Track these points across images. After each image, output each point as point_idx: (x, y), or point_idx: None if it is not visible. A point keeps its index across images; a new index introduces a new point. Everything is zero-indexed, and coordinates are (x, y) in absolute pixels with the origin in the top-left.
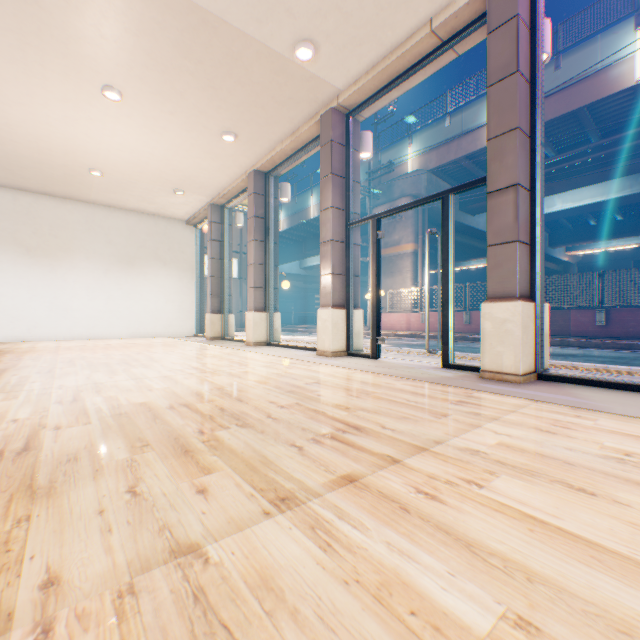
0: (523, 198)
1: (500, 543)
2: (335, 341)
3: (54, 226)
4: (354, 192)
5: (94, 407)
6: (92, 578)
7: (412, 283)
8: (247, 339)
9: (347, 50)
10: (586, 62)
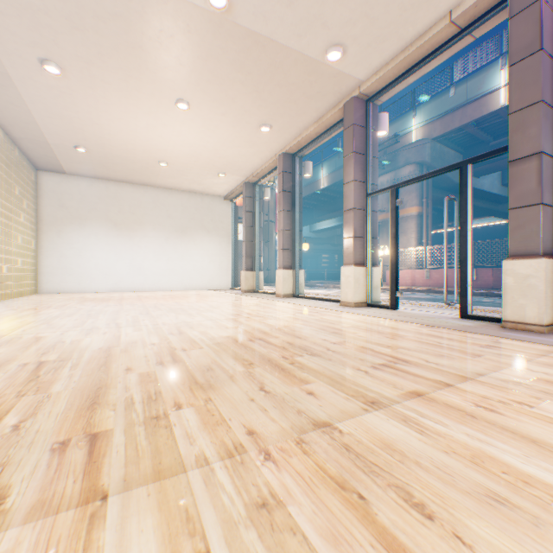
0: (546, 164)
1: None
2: (356, 294)
3: (132, 206)
4: (372, 166)
5: (197, 338)
6: (274, 433)
7: (416, 243)
8: (277, 292)
9: (371, 48)
10: None
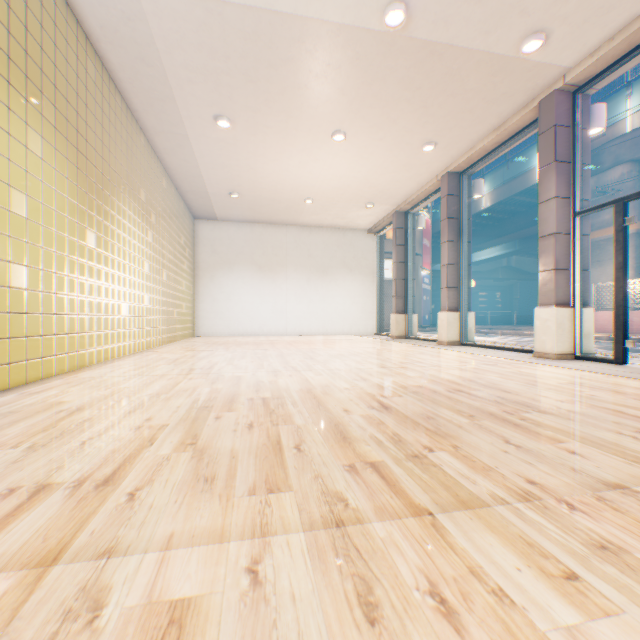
0: None
1: None
2: (558, 342)
3: (274, 247)
4: (581, 176)
5: (386, 385)
6: (559, 486)
7: (633, 272)
8: (438, 338)
9: (587, 24)
10: None
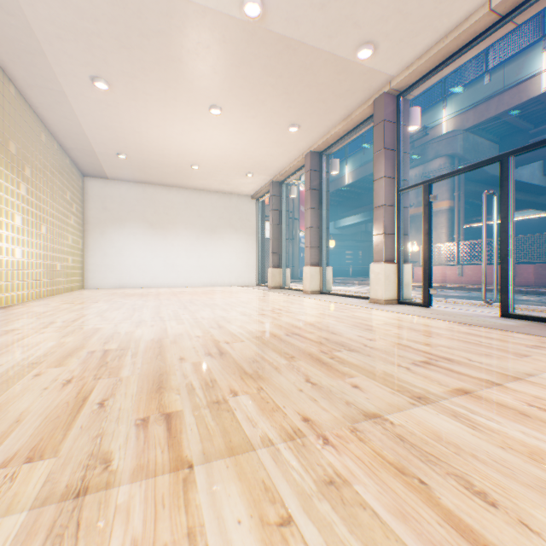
0: None
1: None
2: (387, 291)
3: (166, 207)
4: (403, 162)
5: (236, 332)
6: (327, 421)
7: (447, 238)
8: (304, 288)
9: (403, 43)
10: None
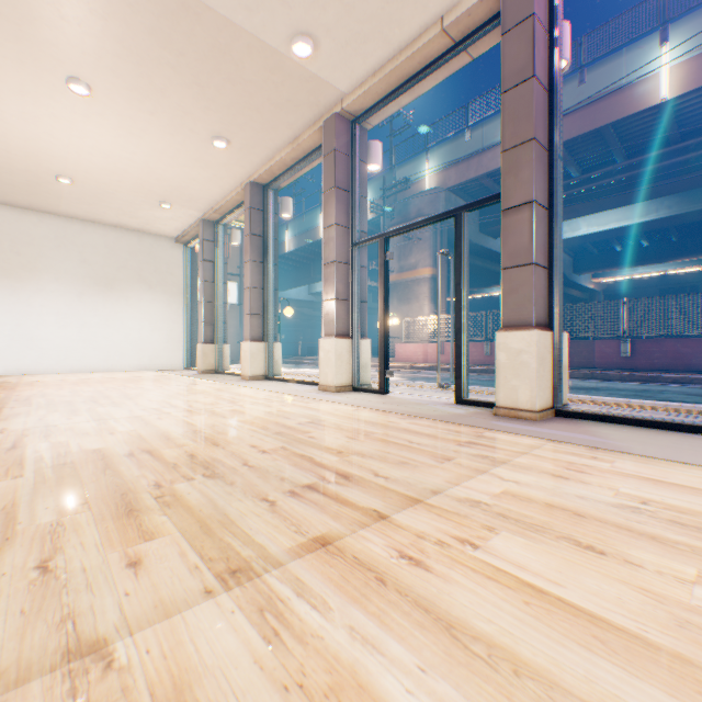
0: (540, 216)
1: (488, 622)
2: (339, 374)
3: (16, 241)
4: (361, 208)
5: (34, 456)
6: None
7: (430, 311)
8: (243, 372)
9: (350, 48)
10: (611, 77)
